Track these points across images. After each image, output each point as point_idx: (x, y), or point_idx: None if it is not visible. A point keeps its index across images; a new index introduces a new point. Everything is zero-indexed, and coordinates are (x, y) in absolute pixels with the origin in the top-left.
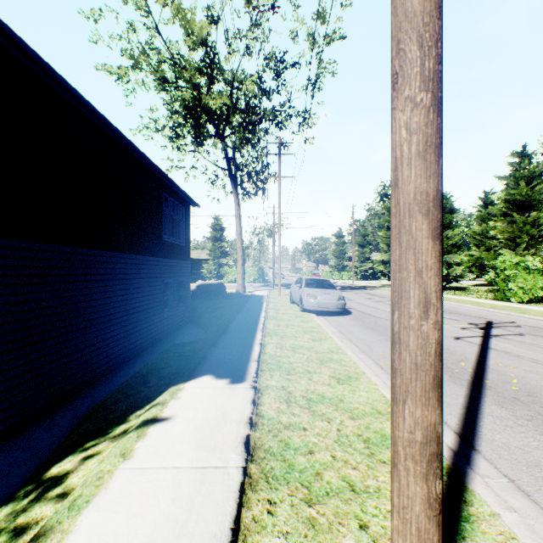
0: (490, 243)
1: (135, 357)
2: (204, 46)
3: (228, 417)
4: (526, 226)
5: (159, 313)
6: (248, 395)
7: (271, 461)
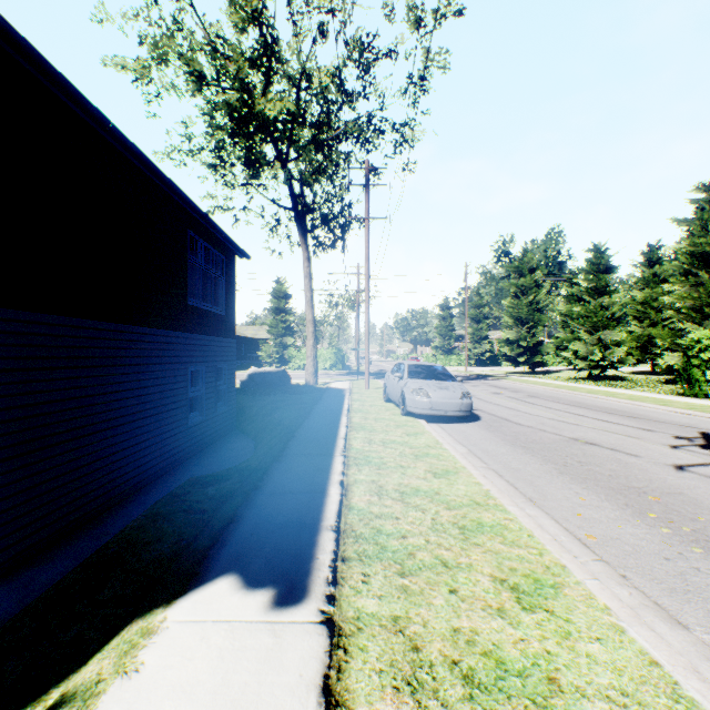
0: (657, 316)
1: (133, 495)
2: (257, 23)
3: None
4: None
5: (181, 419)
6: (311, 658)
7: None
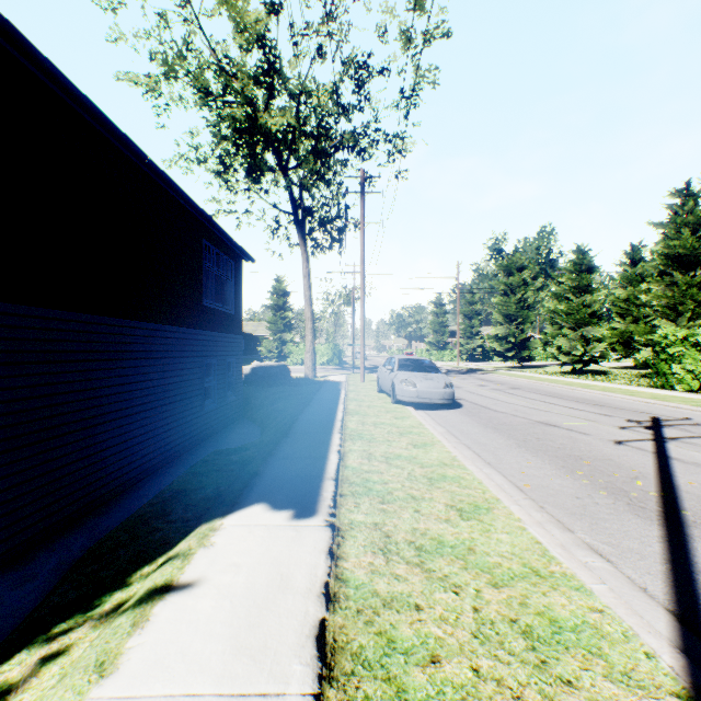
0: (639, 313)
1: (161, 468)
2: (261, 45)
3: (289, 582)
4: (691, 288)
5: (198, 406)
6: (321, 540)
7: (366, 682)
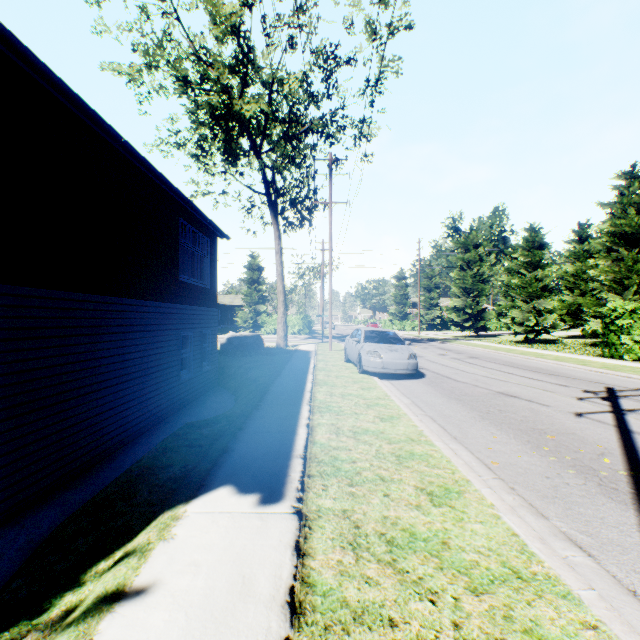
0: (587, 286)
1: (137, 438)
2: (236, 36)
3: (251, 587)
4: (636, 264)
5: (174, 376)
6: (287, 532)
7: None
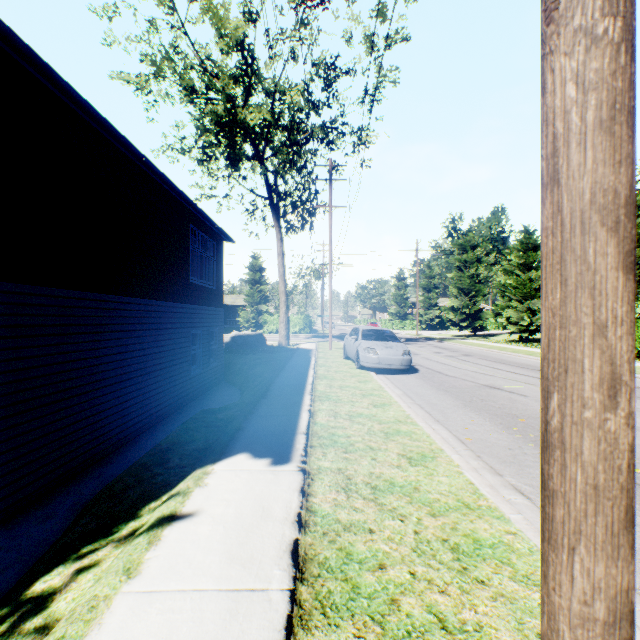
0: None
1: (155, 426)
2: (240, 49)
3: (269, 512)
4: None
5: (185, 371)
6: (295, 482)
7: (329, 582)
